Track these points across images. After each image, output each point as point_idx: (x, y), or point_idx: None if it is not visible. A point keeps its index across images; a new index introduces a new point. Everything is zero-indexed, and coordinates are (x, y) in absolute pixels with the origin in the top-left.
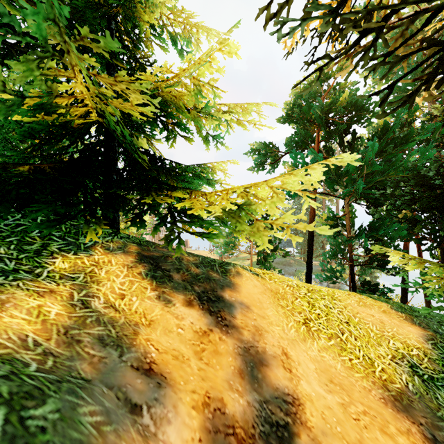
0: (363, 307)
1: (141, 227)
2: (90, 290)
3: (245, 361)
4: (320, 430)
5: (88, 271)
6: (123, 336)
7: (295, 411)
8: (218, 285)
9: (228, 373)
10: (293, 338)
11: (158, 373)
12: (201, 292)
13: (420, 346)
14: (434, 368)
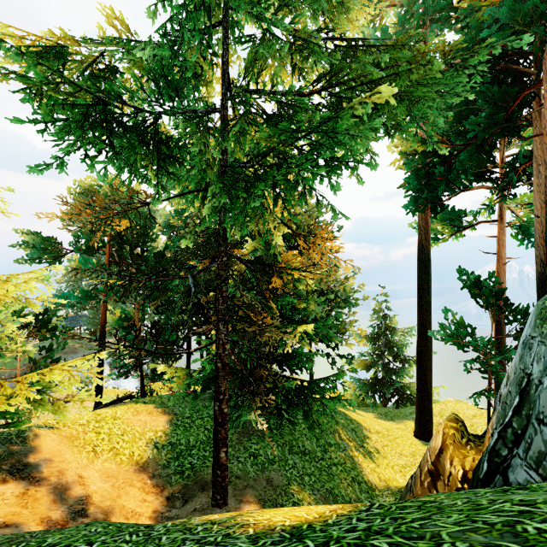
0: (136, 416)
1: None
2: None
3: (56, 494)
4: (100, 501)
5: None
6: None
7: (87, 501)
8: (22, 455)
9: (47, 505)
10: (86, 464)
11: (12, 524)
12: (10, 468)
13: (164, 428)
14: (166, 439)
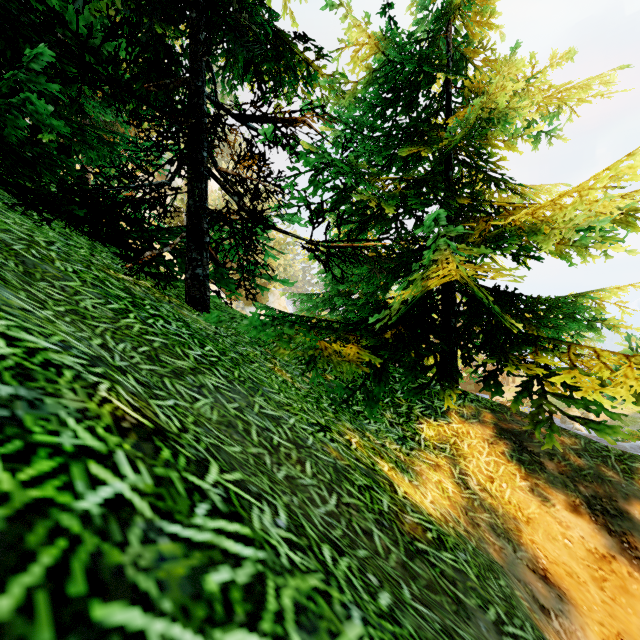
0: None
1: (497, 393)
2: (460, 466)
3: None
4: None
5: (451, 442)
6: (508, 529)
7: None
8: (617, 491)
9: None
10: None
11: (555, 585)
12: (590, 496)
13: None
14: None
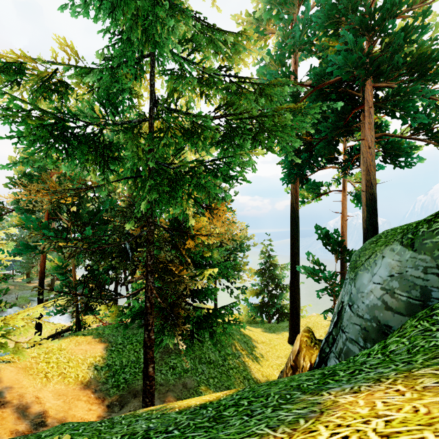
0: (78, 346)
1: None
2: None
3: (19, 412)
4: (55, 414)
5: None
6: None
7: (45, 415)
8: None
9: (13, 421)
10: (40, 387)
11: None
12: None
13: (101, 354)
14: (104, 362)
